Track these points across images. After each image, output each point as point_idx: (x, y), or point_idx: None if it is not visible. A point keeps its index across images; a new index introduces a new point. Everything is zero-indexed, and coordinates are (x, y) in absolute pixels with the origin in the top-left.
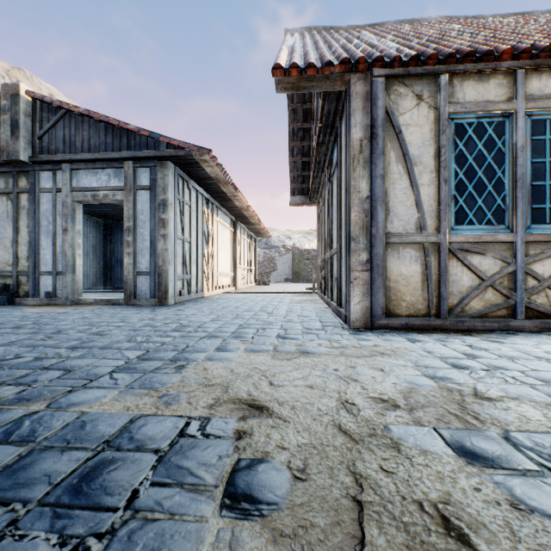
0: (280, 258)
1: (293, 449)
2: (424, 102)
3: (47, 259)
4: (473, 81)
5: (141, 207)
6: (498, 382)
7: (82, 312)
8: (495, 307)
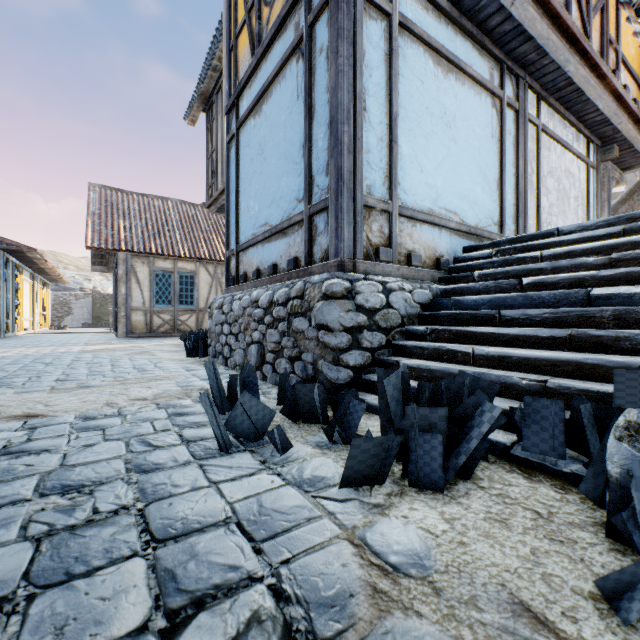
0: (77, 302)
1: (95, 343)
2: (146, 265)
3: None
4: (162, 260)
5: None
6: (142, 340)
7: None
8: (169, 330)
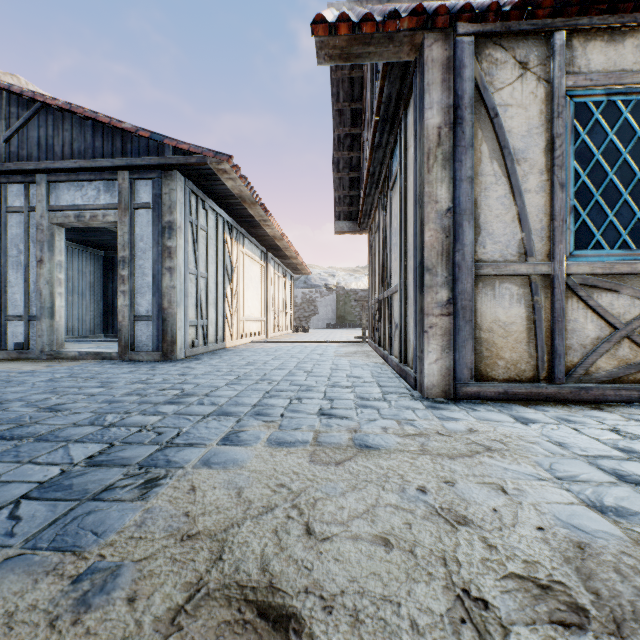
0: (321, 300)
1: None
2: (531, 72)
3: (17, 299)
4: (601, 42)
5: (140, 232)
6: None
7: (54, 371)
8: (633, 368)
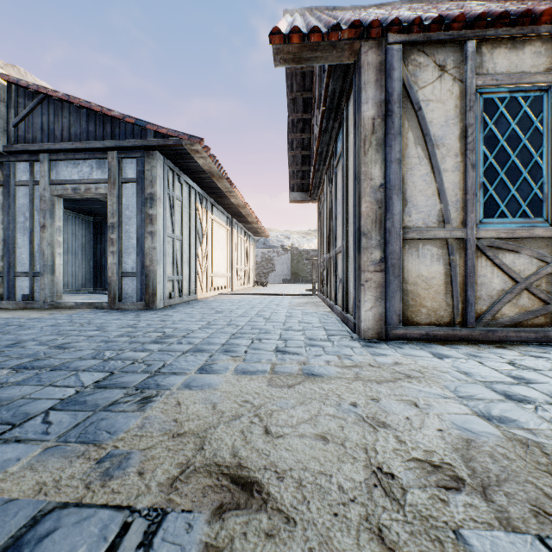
0: (278, 258)
1: None
2: (448, 73)
3: (24, 259)
4: (505, 49)
5: (127, 202)
6: None
7: (56, 318)
8: (531, 314)
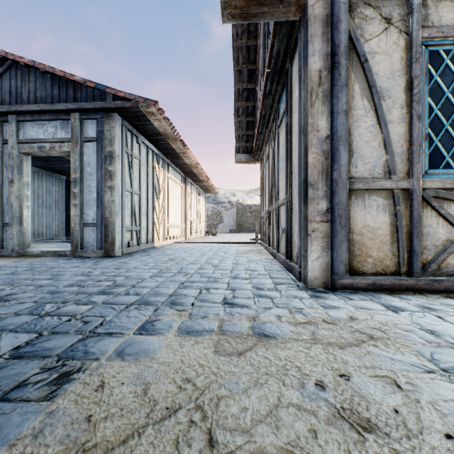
0: (226, 212)
1: None
2: (394, 26)
3: None
4: (450, 2)
5: (88, 159)
6: None
7: (18, 266)
8: None
